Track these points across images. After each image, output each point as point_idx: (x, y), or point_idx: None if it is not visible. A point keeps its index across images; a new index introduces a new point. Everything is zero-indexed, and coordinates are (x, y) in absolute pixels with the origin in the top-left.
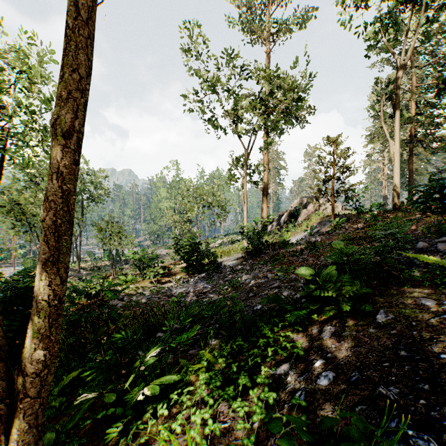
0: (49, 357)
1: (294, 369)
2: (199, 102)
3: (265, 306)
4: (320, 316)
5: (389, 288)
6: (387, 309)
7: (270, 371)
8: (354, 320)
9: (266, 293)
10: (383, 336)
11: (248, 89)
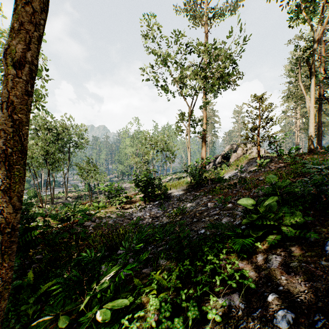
0: (2, 283)
1: (244, 302)
2: (154, 71)
3: (208, 231)
4: (262, 243)
5: (328, 218)
6: None
7: (219, 300)
8: (299, 250)
9: (208, 219)
10: None
11: (191, 62)
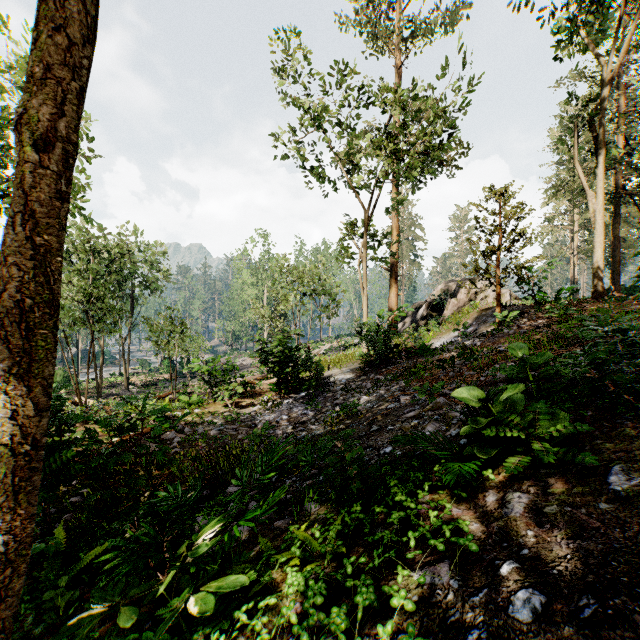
0: (16, 545)
1: (459, 577)
2: (297, 141)
3: (399, 449)
4: (496, 471)
5: (619, 424)
6: (625, 464)
7: (414, 575)
8: (563, 484)
9: (399, 426)
10: (631, 521)
11: (369, 123)
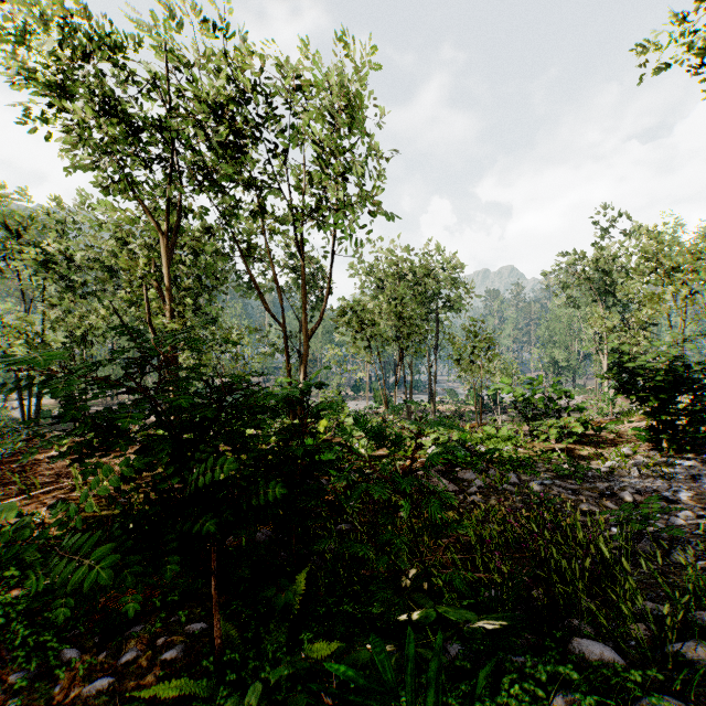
0: None
1: None
2: (682, 21)
3: None
4: None
5: None
6: None
7: None
8: None
9: None
10: None
11: None
